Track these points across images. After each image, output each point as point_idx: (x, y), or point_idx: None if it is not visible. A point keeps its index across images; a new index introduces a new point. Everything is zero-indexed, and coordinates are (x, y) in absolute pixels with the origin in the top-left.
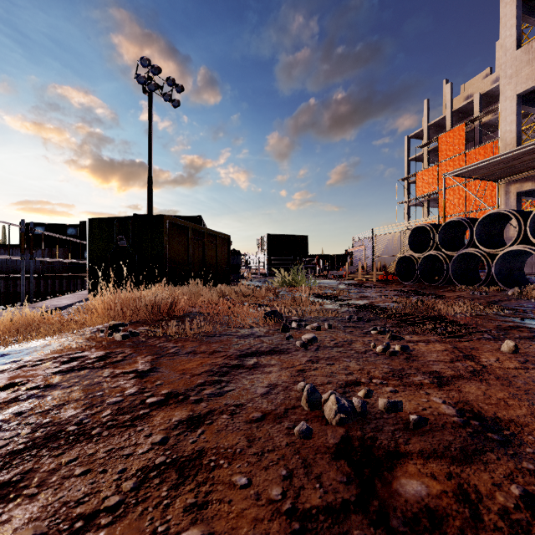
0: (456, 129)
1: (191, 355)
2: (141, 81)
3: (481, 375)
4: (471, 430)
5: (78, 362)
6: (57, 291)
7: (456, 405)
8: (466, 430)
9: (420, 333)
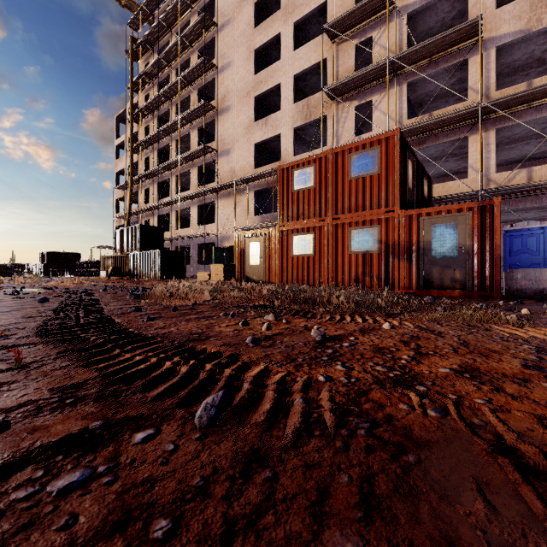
0: None
1: None
2: None
3: None
4: None
5: None
6: None
7: None
8: None
9: None
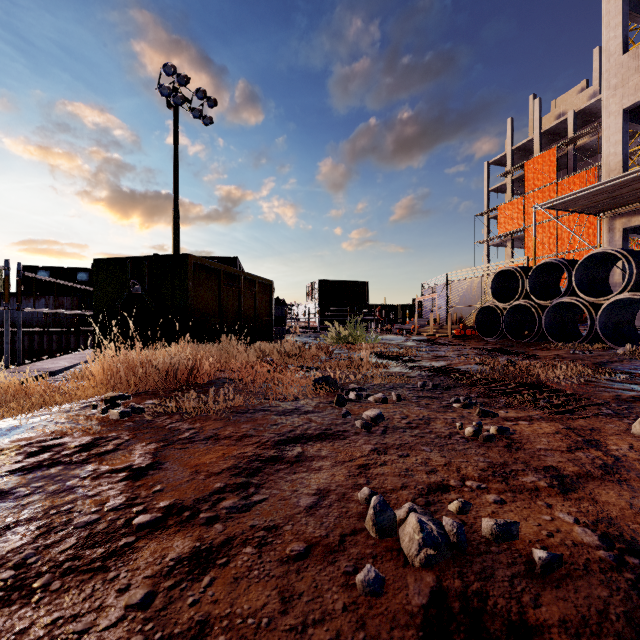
0: (545, 154)
1: (211, 442)
2: (165, 93)
3: (618, 473)
4: (632, 575)
5: (50, 453)
6: (63, 348)
7: (595, 526)
8: (624, 575)
9: (516, 407)
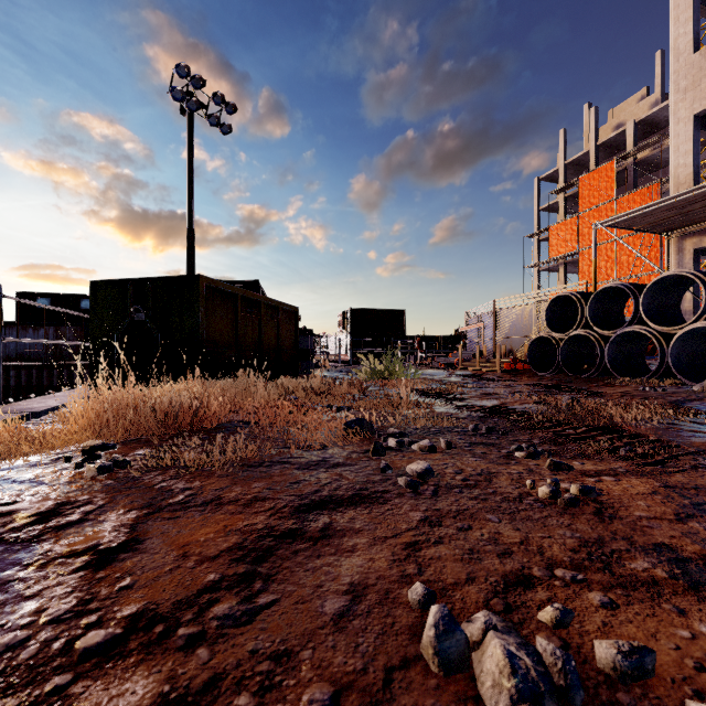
0: (602, 169)
1: (211, 509)
2: (178, 97)
3: None
4: None
5: None
6: (65, 385)
7: None
8: None
9: (592, 457)
